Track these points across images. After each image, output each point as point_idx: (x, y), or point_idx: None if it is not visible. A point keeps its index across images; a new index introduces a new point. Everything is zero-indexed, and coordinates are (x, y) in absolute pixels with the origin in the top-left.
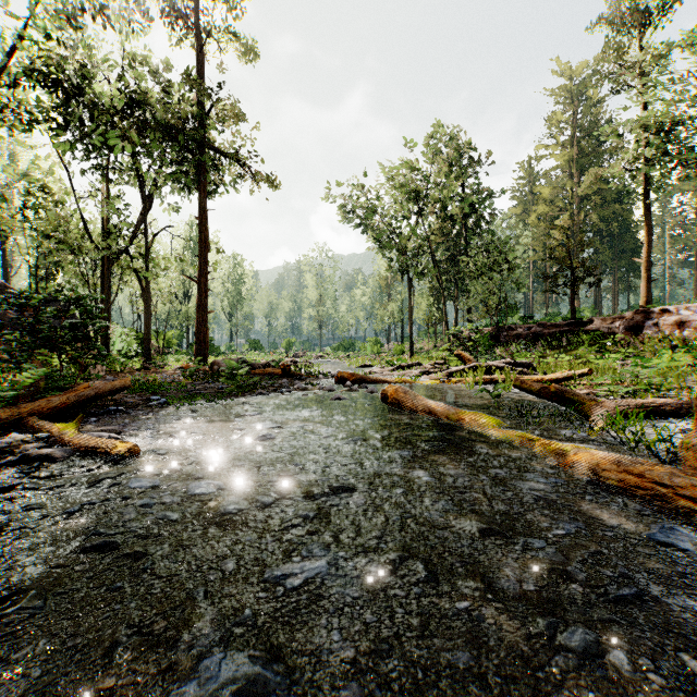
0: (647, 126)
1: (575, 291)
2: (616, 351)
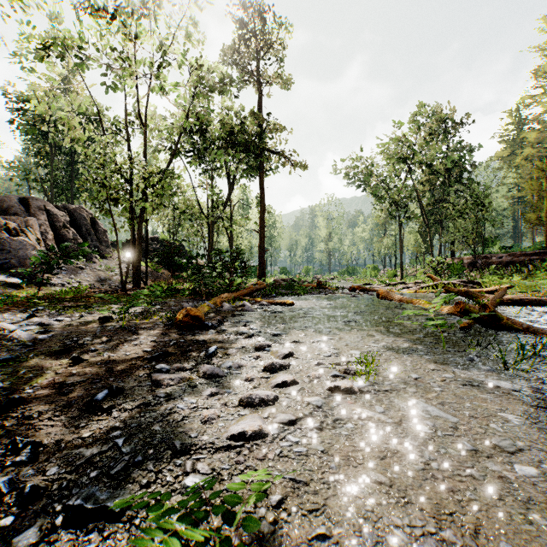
0: None
1: (546, 226)
2: None
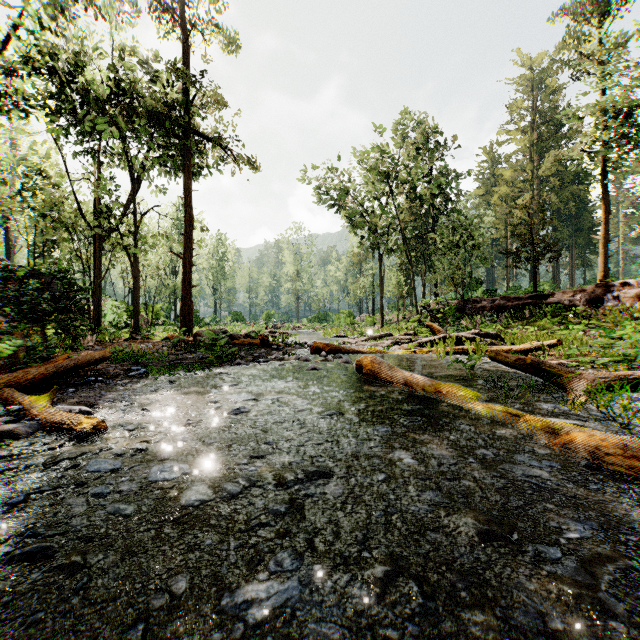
0: (604, 111)
1: (536, 266)
2: (578, 322)
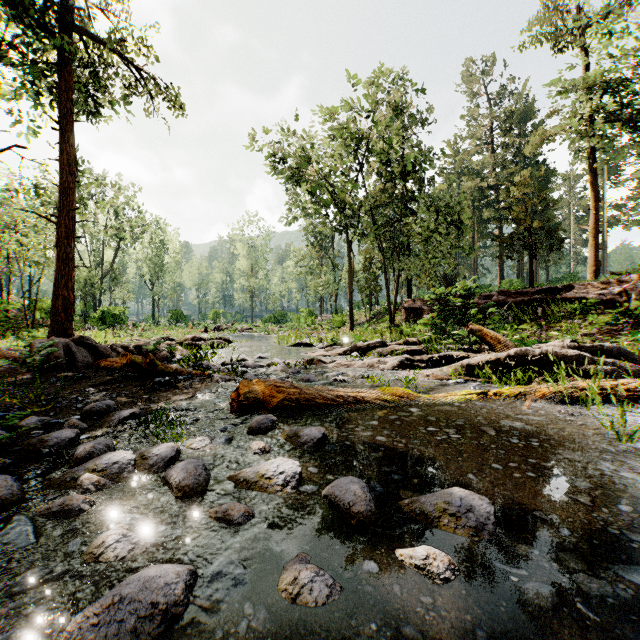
0: (601, 82)
1: (535, 255)
2: (633, 323)
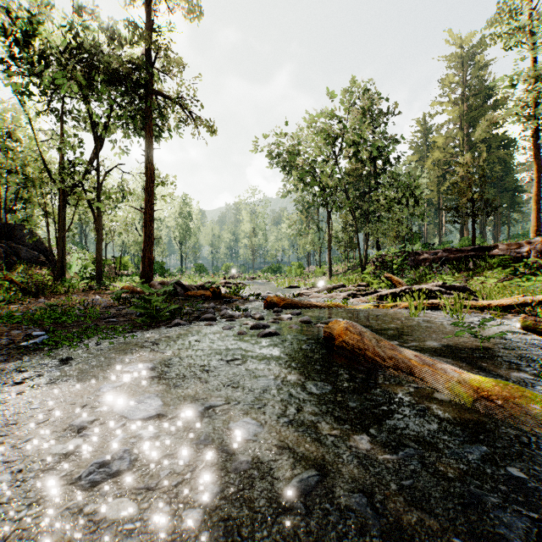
0: (538, 76)
1: (476, 220)
2: (529, 273)
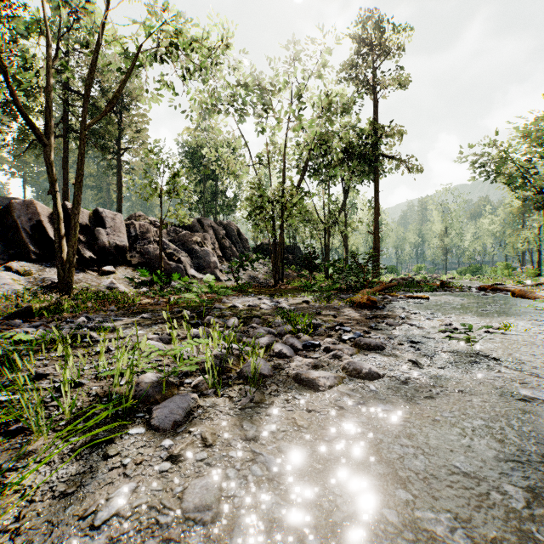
0: None
1: None
2: None
